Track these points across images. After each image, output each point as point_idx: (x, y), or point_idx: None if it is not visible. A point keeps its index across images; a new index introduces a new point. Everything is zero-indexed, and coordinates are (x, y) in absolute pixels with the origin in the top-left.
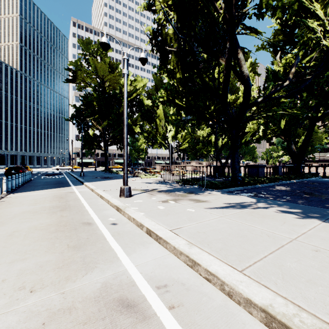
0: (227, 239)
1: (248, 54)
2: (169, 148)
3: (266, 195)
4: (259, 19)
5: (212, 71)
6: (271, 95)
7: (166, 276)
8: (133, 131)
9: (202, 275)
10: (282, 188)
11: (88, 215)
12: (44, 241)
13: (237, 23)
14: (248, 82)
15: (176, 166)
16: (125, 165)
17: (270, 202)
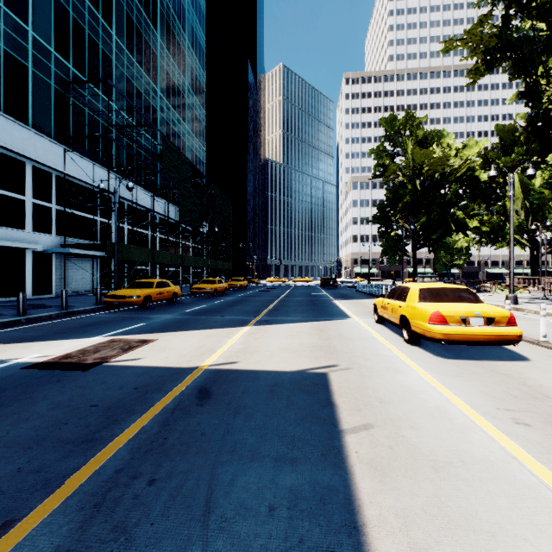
0: None
1: None
2: (531, 246)
3: None
4: None
5: None
6: None
7: None
8: (466, 227)
9: None
10: None
11: None
12: None
13: None
14: None
15: None
16: (511, 276)
17: None
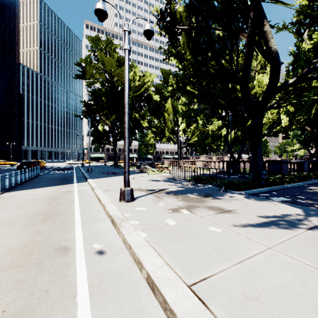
0: None
1: None
2: (177, 142)
3: (306, 201)
4: None
5: (229, 51)
6: (307, 74)
7: None
8: (141, 125)
9: None
10: None
11: (72, 230)
12: None
13: None
14: (277, 59)
15: (185, 161)
16: (126, 161)
17: None
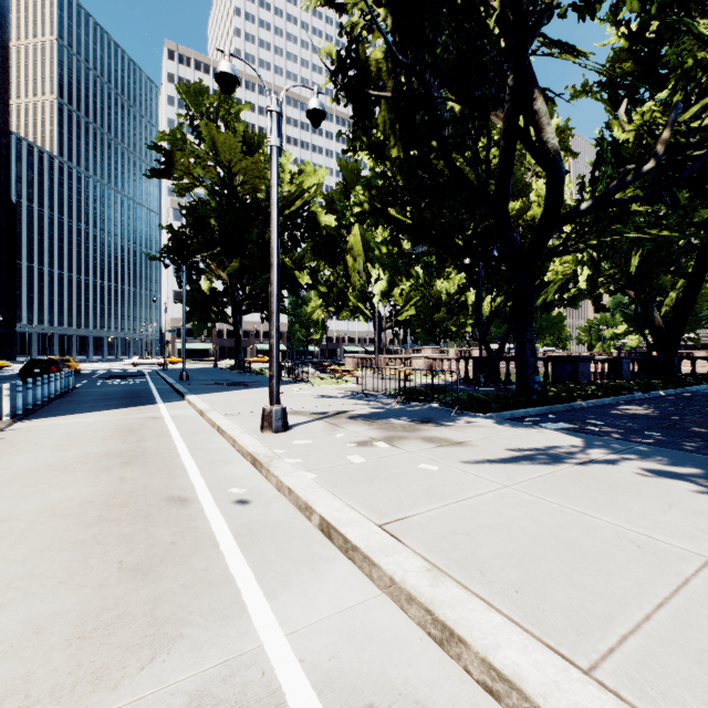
0: (532, 555)
1: (551, 108)
2: (374, 318)
3: (602, 428)
4: (584, 17)
5: (473, 142)
6: (611, 194)
7: (370, 673)
8: (295, 281)
9: (474, 675)
10: (638, 410)
11: (184, 476)
12: (64, 551)
13: (533, 30)
14: (558, 165)
15: (390, 359)
16: (273, 357)
17: (619, 448)
